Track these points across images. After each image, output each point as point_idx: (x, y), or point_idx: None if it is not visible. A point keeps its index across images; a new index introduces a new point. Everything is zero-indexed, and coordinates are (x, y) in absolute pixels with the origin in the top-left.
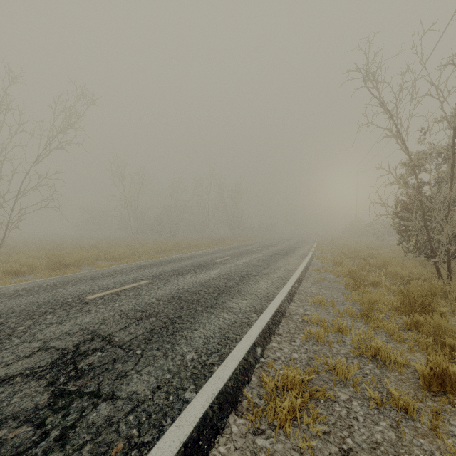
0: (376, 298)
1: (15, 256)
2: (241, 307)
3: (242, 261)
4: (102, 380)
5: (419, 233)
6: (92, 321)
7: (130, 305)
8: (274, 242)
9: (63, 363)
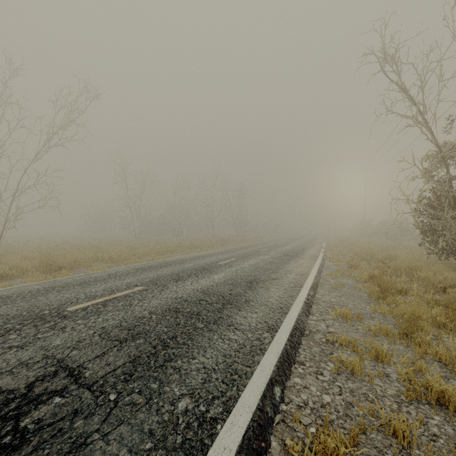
0: (419, 314)
1: (9, 257)
2: (251, 323)
3: (249, 264)
4: (47, 453)
5: (452, 233)
6: (63, 344)
7: (116, 320)
8: (281, 242)
9: (0, 417)
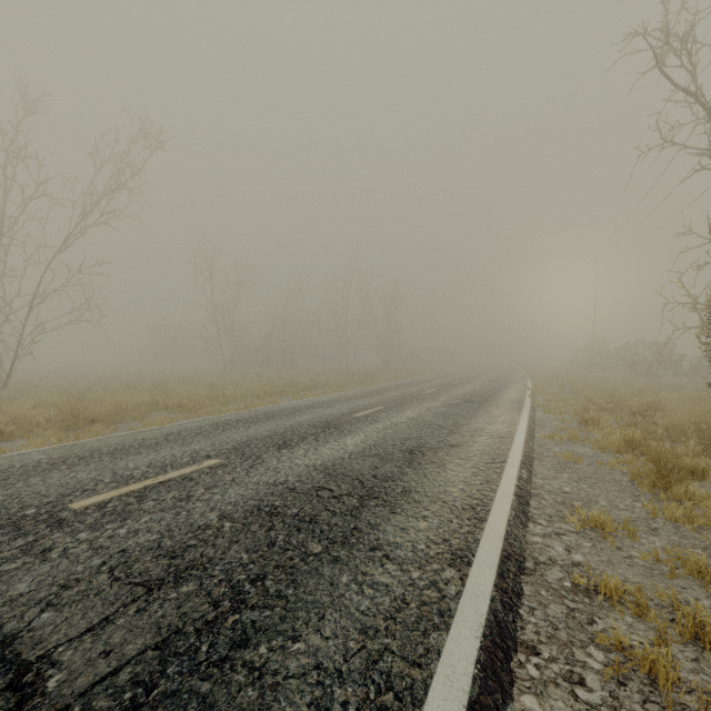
0: None
1: (18, 401)
2: (416, 543)
3: (406, 416)
4: None
5: None
6: (30, 593)
7: (153, 532)
8: (457, 379)
9: None
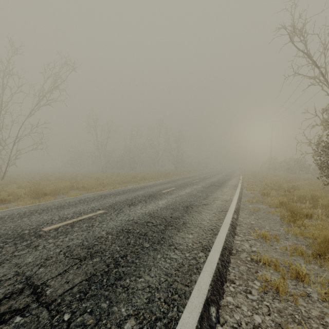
0: None
1: (10, 186)
2: (188, 243)
3: (185, 192)
4: None
5: None
6: (33, 262)
7: (79, 239)
8: (208, 175)
9: None
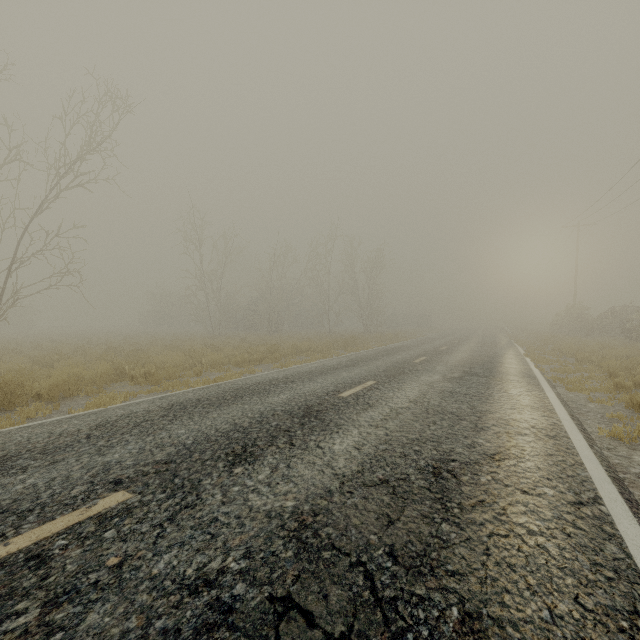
0: None
1: None
2: None
3: (406, 398)
4: None
5: None
6: None
7: None
8: (443, 345)
9: None
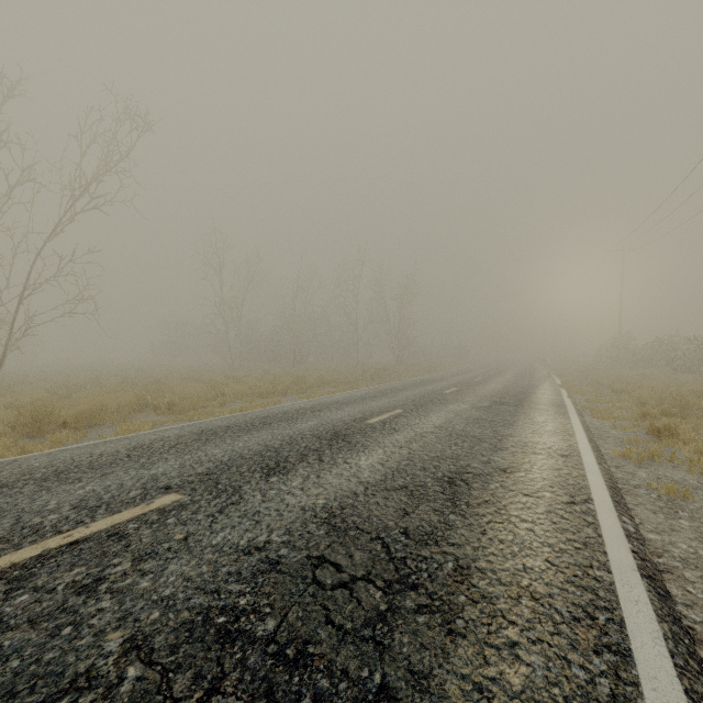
0: None
1: None
2: None
3: (432, 424)
4: None
5: None
6: None
7: None
8: (477, 376)
9: None
